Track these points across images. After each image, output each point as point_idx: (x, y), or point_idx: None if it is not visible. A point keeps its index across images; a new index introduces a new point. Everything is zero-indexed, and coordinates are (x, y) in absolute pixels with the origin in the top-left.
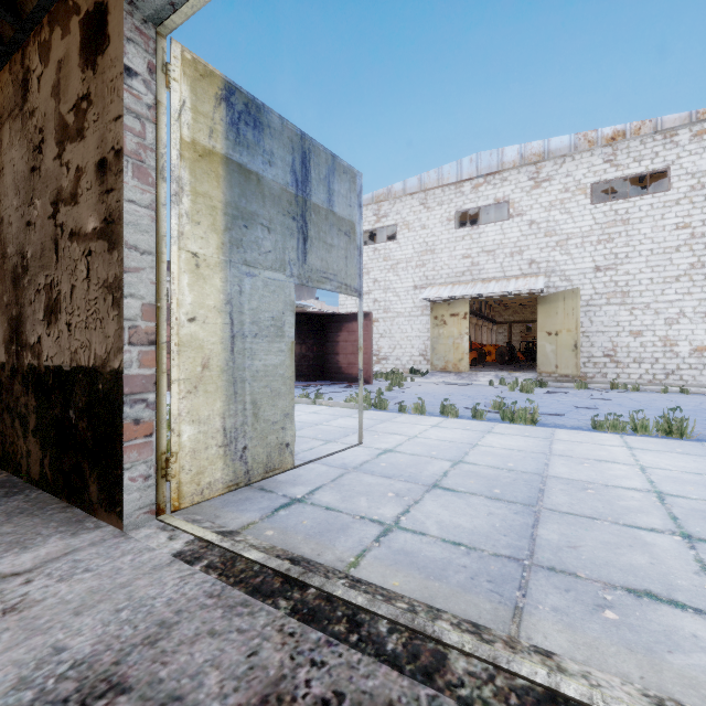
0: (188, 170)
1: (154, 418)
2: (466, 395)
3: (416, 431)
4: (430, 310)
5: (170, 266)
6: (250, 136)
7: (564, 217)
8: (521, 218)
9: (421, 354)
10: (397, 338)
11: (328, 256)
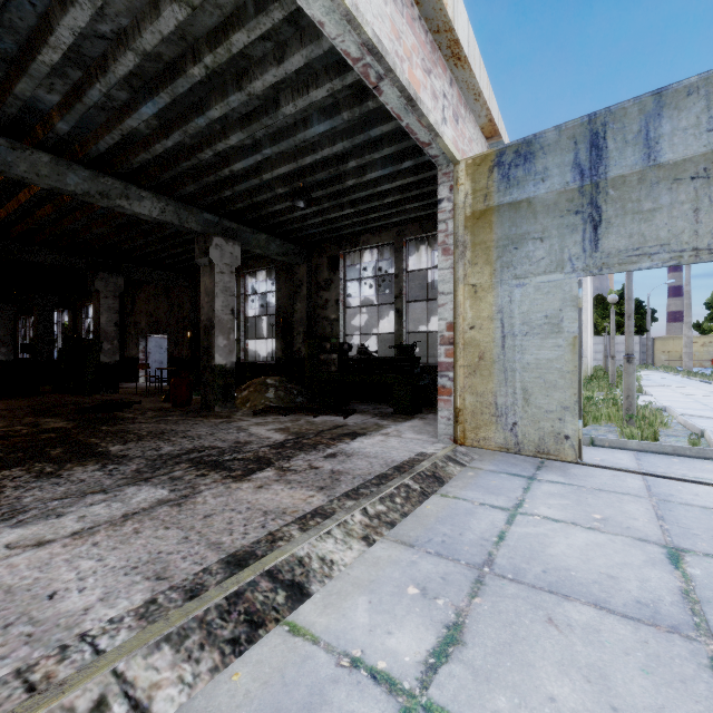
0: (469, 234)
1: (453, 387)
2: None
3: None
4: None
5: (459, 298)
6: (521, 173)
7: None
8: None
9: None
10: None
11: (644, 227)
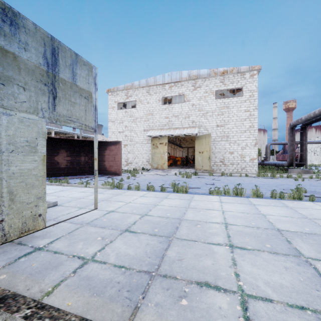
0: None
1: None
2: (163, 180)
3: (131, 199)
4: (151, 141)
5: None
6: (7, 29)
7: (205, 103)
8: (189, 102)
9: (147, 161)
10: (136, 153)
11: (72, 108)
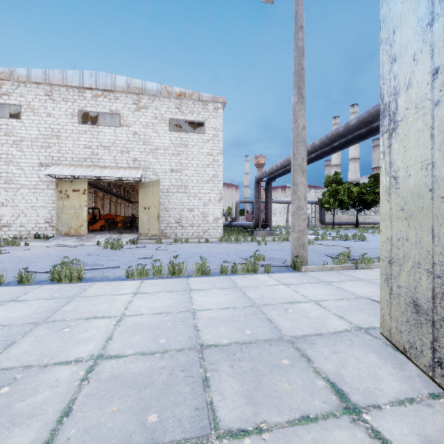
0: None
1: None
2: (60, 256)
3: None
4: (56, 185)
5: None
6: None
7: (154, 135)
8: (128, 128)
9: (47, 222)
10: (21, 207)
11: None
